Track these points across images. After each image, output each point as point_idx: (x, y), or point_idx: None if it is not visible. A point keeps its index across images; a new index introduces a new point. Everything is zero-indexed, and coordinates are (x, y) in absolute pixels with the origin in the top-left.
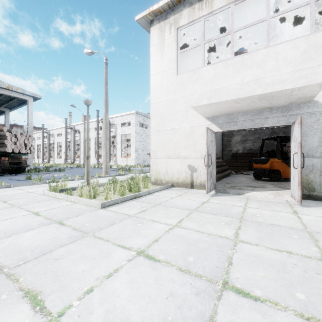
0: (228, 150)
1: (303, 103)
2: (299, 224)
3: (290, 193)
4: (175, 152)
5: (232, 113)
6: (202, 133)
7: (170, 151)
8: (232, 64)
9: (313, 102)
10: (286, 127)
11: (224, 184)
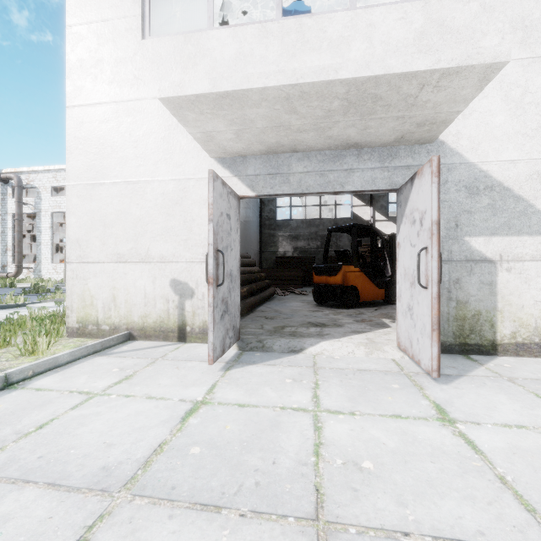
0: (270, 252)
1: (419, 143)
2: (508, 500)
3: (391, 338)
4: (137, 245)
5: (279, 153)
6: (206, 198)
7: (124, 243)
8: (277, 33)
9: (437, 143)
10: (353, 218)
11: (262, 321)
